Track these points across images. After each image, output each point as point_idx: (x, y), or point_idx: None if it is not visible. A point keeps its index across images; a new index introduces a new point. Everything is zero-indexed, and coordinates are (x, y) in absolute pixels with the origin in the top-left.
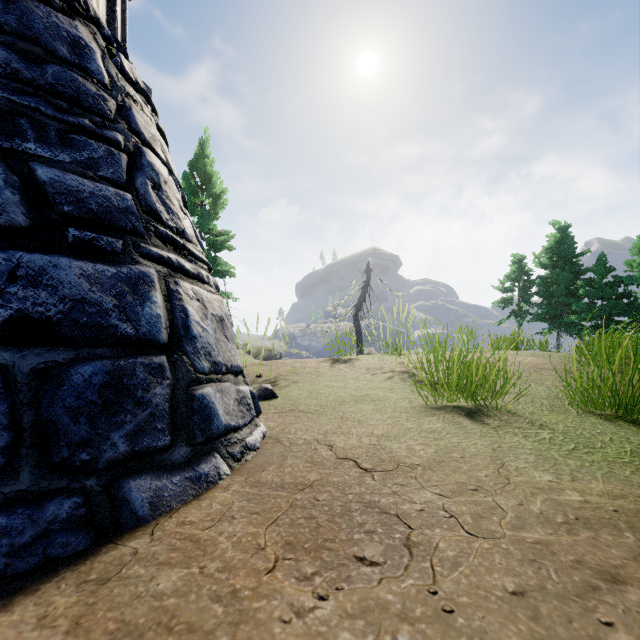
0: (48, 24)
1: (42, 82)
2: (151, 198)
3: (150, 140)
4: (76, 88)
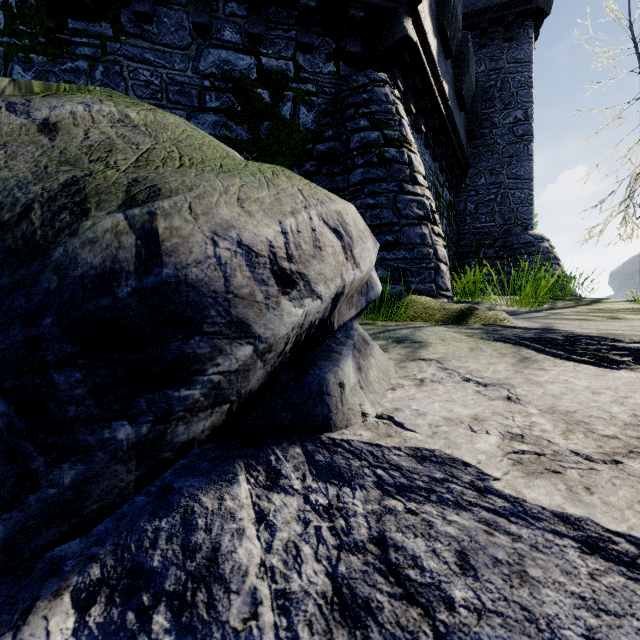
0: (543, 247)
1: (546, 258)
2: (562, 271)
3: (558, 259)
4: (549, 257)
